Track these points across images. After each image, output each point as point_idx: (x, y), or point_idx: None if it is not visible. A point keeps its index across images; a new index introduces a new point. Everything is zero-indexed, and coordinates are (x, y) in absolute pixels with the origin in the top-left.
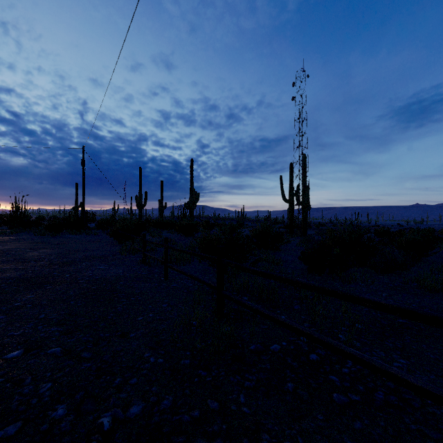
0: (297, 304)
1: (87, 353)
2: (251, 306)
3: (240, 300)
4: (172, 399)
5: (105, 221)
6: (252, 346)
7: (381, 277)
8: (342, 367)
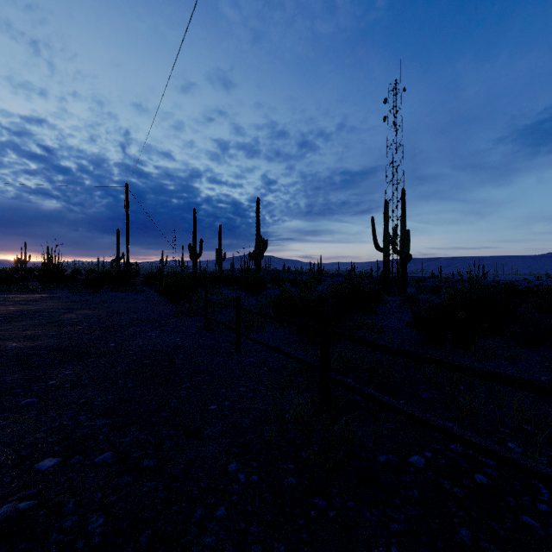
0: (426, 391)
1: (149, 462)
2: (381, 399)
3: (360, 389)
4: (284, 548)
5: (152, 276)
6: (381, 457)
7: (526, 352)
8: (534, 500)
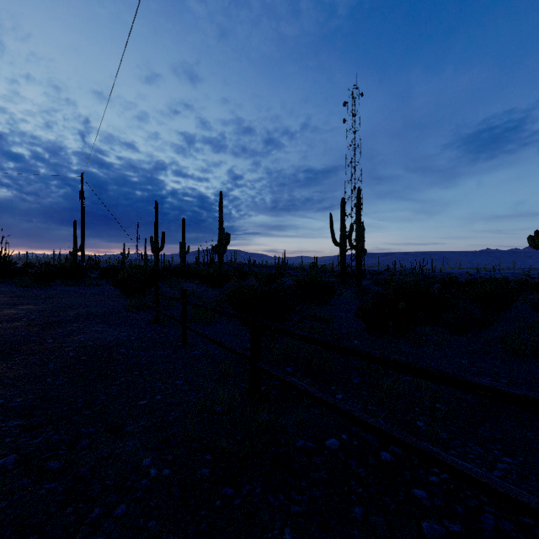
0: (358, 377)
1: (55, 463)
2: (299, 387)
3: (283, 377)
4: None
5: (111, 269)
6: (300, 442)
7: (456, 337)
8: (428, 473)
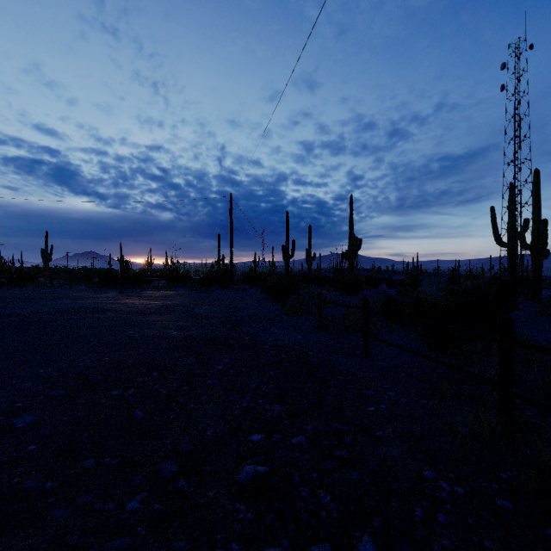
0: None
1: (340, 452)
2: None
3: None
4: None
5: (251, 276)
6: None
7: None
8: None
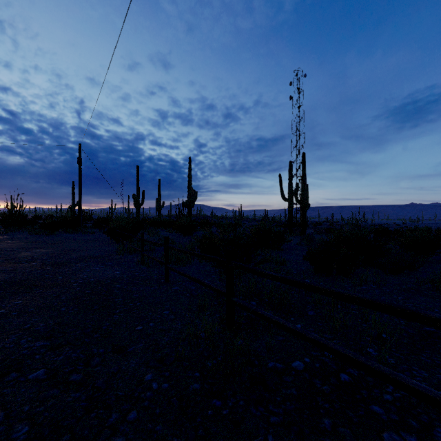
0: (312, 310)
1: (76, 376)
2: (270, 318)
3: (255, 310)
4: None
5: (102, 220)
6: (270, 364)
7: (390, 278)
8: (382, 392)
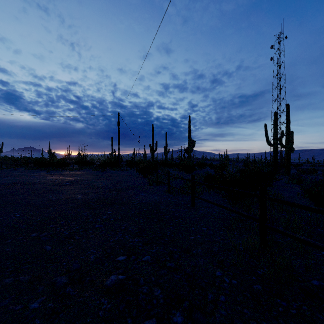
0: None
1: (170, 264)
2: (314, 244)
3: (295, 235)
4: None
5: (131, 162)
6: (314, 281)
7: None
8: None
